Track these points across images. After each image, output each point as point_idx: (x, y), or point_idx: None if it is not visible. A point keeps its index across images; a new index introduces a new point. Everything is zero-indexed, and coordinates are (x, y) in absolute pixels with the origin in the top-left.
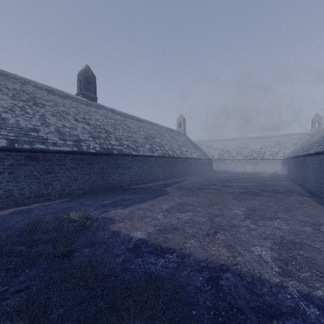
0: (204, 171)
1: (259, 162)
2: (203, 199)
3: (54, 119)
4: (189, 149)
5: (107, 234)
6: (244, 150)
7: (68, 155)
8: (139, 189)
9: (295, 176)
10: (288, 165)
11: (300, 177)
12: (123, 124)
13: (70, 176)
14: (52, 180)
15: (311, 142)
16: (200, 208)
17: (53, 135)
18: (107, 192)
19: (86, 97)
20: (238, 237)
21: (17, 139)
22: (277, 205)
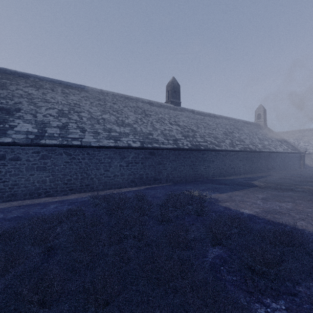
0: (293, 167)
1: None
2: (301, 194)
3: (158, 124)
4: (272, 142)
5: (220, 208)
6: None
7: (170, 151)
8: (224, 180)
9: None
10: None
11: None
12: (203, 122)
13: (172, 167)
14: (162, 169)
15: None
16: (301, 201)
17: (160, 137)
18: (197, 181)
19: (173, 104)
20: None
21: (144, 141)
22: None
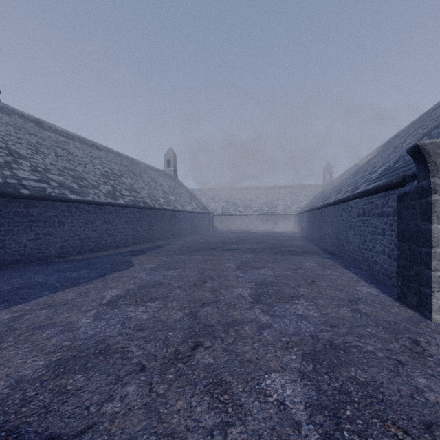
0: (203, 230)
1: (270, 218)
2: (189, 273)
3: None
4: (181, 198)
5: None
6: (253, 203)
7: None
8: (79, 262)
9: (311, 234)
10: (302, 222)
11: (316, 235)
12: (60, 147)
13: None
14: None
15: (325, 193)
16: (180, 290)
17: None
18: None
19: None
20: (239, 351)
21: None
22: (296, 273)
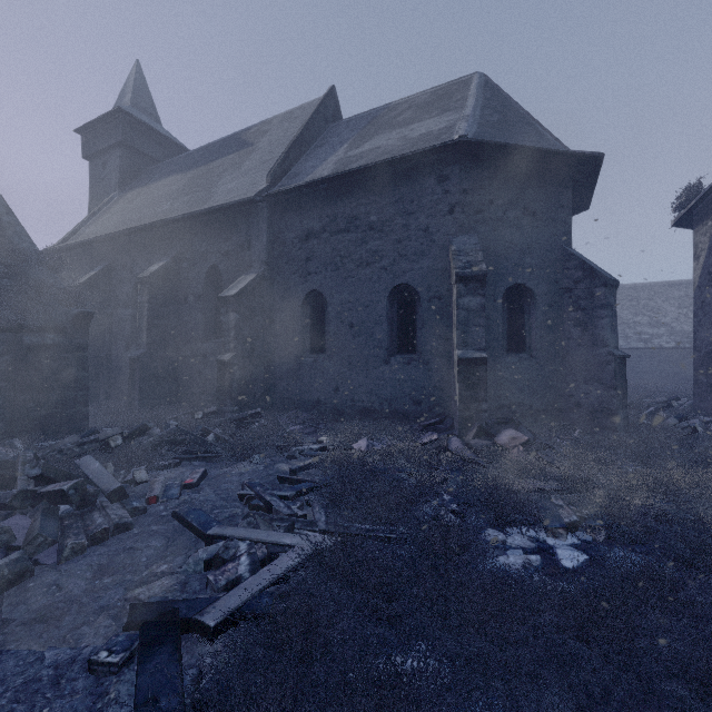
0: None
1: None
2: None
3: None
4: None
5: None
6: None
7: None
8: None
9: None
10: None
11: None
12: None
13: None
14: None
15: None
16: None
17: None
18: None
19: None
20: None
21: (681, 341)
22: None
